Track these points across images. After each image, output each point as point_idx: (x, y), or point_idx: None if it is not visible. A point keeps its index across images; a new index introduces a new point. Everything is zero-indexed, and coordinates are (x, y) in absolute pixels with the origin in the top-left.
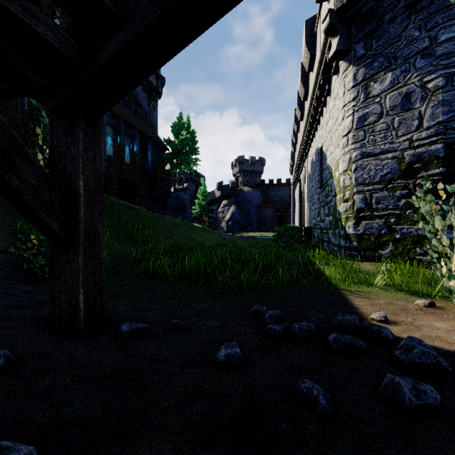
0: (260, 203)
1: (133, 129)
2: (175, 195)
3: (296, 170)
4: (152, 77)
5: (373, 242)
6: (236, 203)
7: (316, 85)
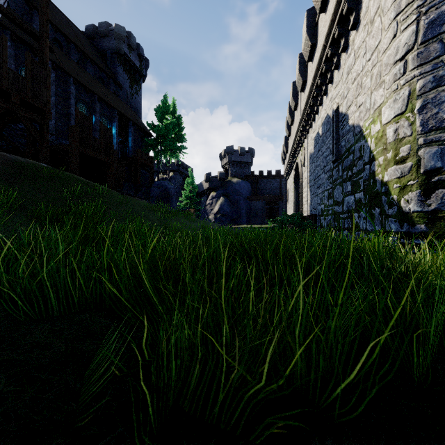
0: (250, 195)
1: (111, 109)
2: (159, 183)
3: (290, 156)
4: (135, 57)
5: None
6: (225, 195)
7: (332, 23)
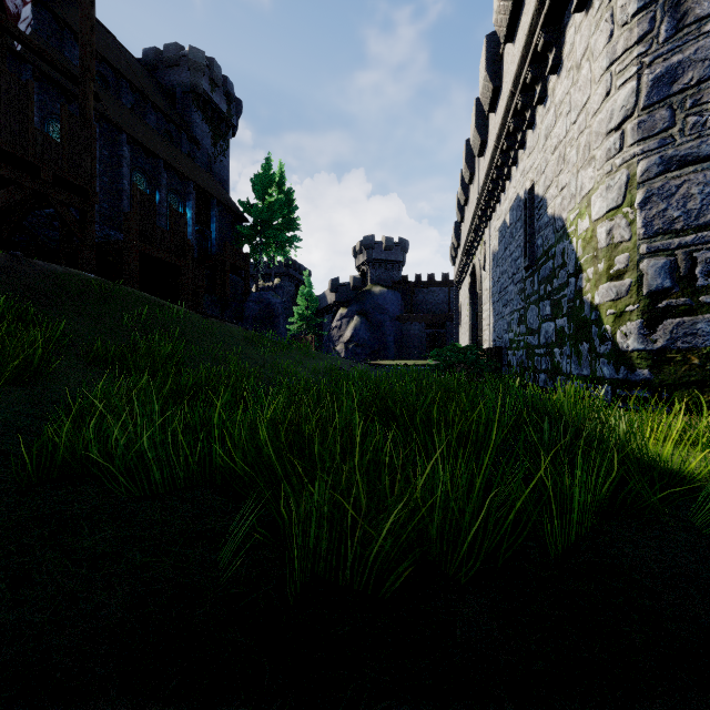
0: (401, 313)
1: (184, 180)
2: (259, 296)
3: (464, 254)
4: (220, 98)
5: (697, 367)
6: (361, 313)
7: (523, 61)
